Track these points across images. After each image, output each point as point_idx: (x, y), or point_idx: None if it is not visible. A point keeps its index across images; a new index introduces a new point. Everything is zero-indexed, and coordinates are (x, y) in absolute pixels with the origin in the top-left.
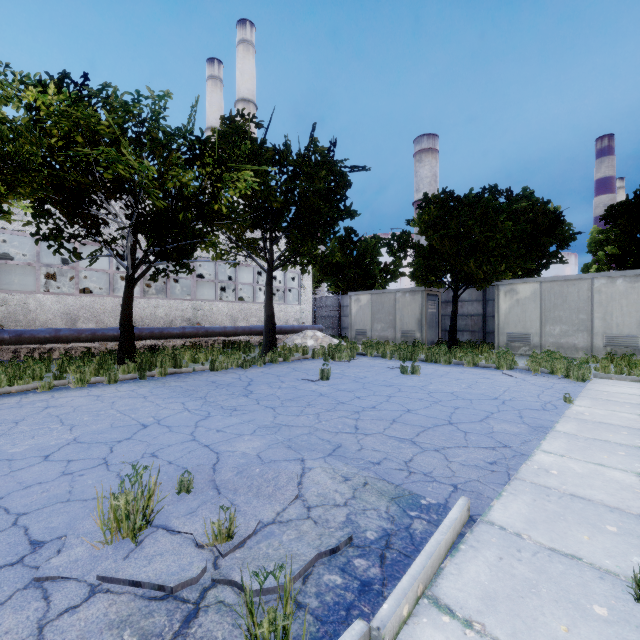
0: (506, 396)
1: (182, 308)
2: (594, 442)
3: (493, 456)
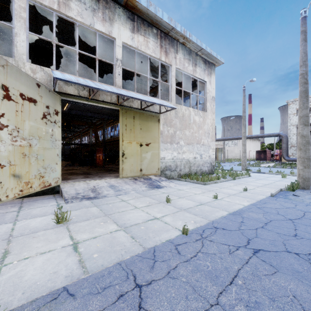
0: (240, 255)
1: None
2: (219, 206)
3: (264, 204)
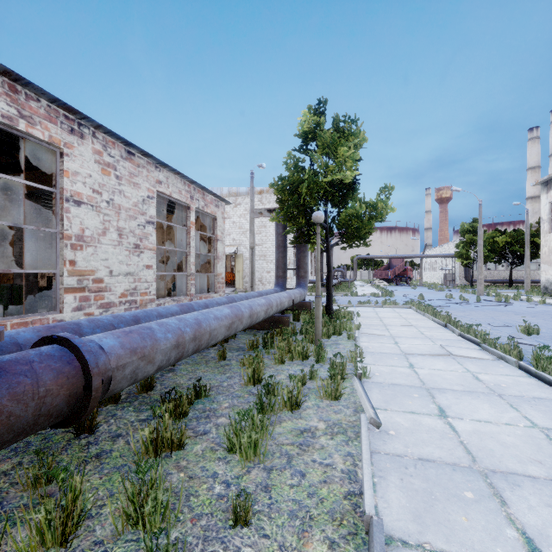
0: None
1: (520, 273)
2: None
3: None
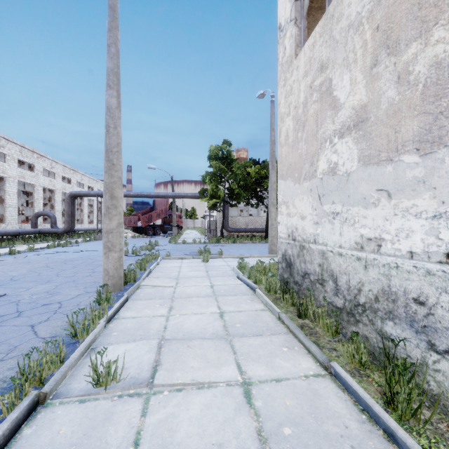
0: None
1: None
2: None
3: None
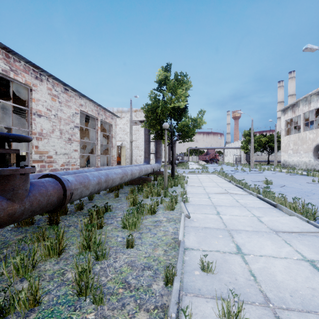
0: None
1: (273, 157)
2: None
3: None
